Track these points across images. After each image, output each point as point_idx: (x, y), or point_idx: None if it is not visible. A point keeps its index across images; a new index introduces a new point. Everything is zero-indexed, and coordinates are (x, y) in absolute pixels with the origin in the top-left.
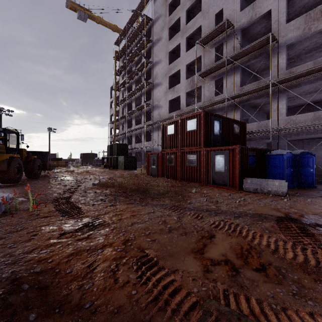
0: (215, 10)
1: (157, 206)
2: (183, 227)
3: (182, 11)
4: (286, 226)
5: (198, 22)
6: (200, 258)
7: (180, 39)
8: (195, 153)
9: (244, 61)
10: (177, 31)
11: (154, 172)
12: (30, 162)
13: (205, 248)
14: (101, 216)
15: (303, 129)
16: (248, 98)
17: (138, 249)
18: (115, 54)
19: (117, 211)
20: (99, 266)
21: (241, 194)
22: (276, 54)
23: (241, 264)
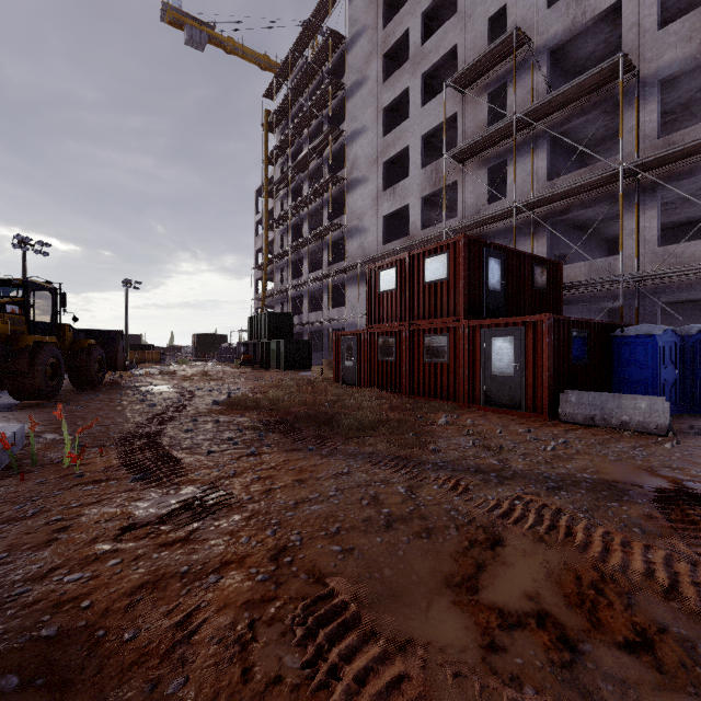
0: (489, 10)
1: (358, 456)
2: (421, 515)
3: (413, 17)
4: (684, 516)
5: (449, 39)
6: (471, 606)
7: (408, 80)
8: (444, 332)
9: (557, 121)
10: (402, 63)
11: (350, 375)
12: (80, 354)
13: (481, 575)
14: (224, 482)
15: (700, 276)
16: (567, 206)
17: (309, 577)
18: (265, 117)
19: (263, 468)
20: (207, 625)
21: (556, 429)
22: (635, 103)
23: (583, 627)
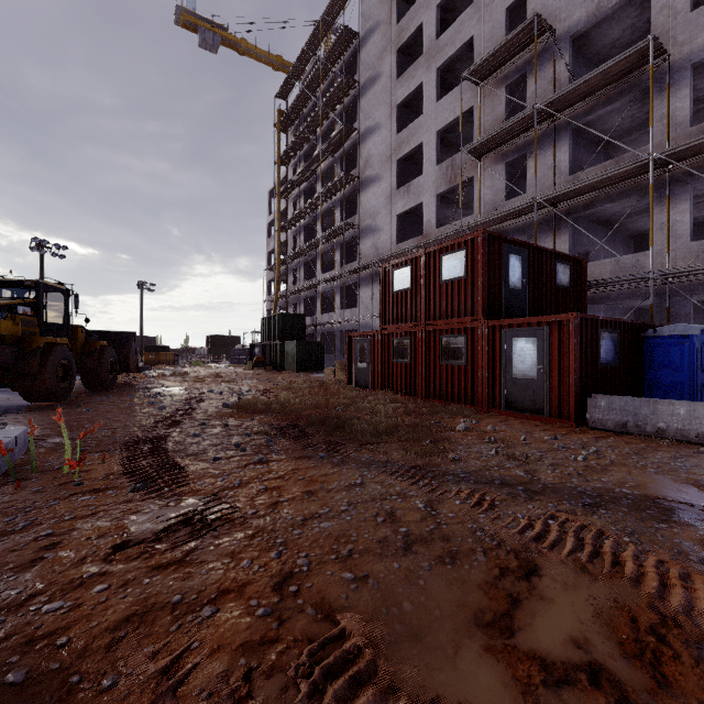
0: None
1: (372, 465)
2: (443, 535)
3: (427, 9)
4: None
5: (466, 31)
6: (507, 654)
7: (423, 74)
8: (462, 333)
9: (580, 111)
10: (417, 58)
11: (363, 378)
12: (92, 355)
13: (516, 612)
14: (228, 493)
15: None
16: (591, 200)
17: (317, 612)
18: (278, 117)
19: (270, 477)
20: (196, 673)
21: (585, 436)
22: (665, 89)
23: (647, 687)
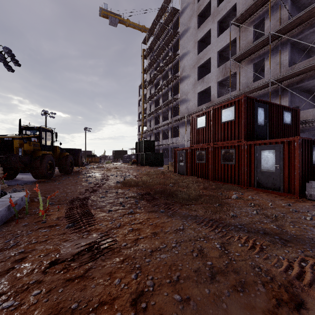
0: None
1: (188, 218)
2: (234, 269)
3: None
4: None
5: (232, 1)
6: None
7: (210, 25)
8: (232, 148)
9: (295, 33)
10: (207, 18)
11: (181, 170)
12: (63, 159)
13: None
14: (113, 231)
15: None
16: (301, 79)
17: None
18: (143, 52)
19: (135, 223)
20: None
21: (306, 204)
22: None
23: None
